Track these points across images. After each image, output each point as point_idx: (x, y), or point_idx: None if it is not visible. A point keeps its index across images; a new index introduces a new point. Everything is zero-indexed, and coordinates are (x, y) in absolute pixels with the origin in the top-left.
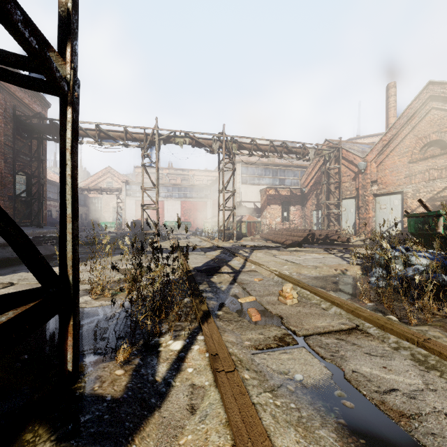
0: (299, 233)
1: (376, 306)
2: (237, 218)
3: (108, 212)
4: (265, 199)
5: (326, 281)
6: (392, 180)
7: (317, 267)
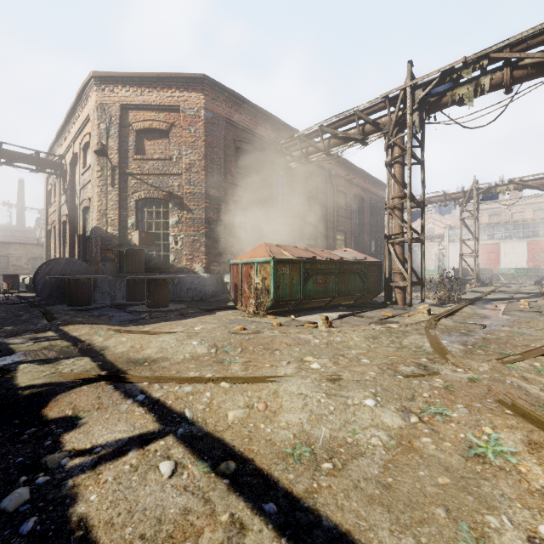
0: None
1: None
2: None
3: (429, 260)
4: None
5: None
6: None
7: None
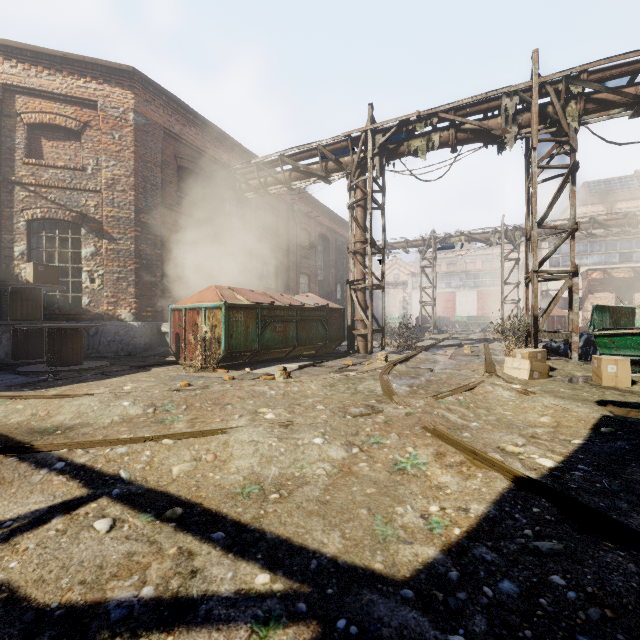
0: None
1: None
2: None
3: (395, 307)
4: (585, 285)
5: None
6: None
7: None
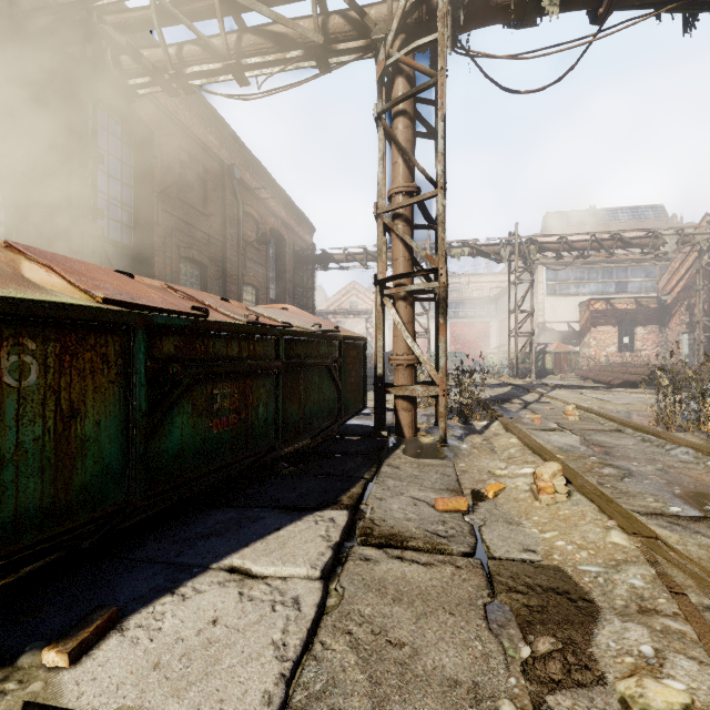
0: (640, 369)
1: (659, 428)
2: (538, 348)
3: None
4: (587, 317)
5: (629, 414)
6: None
7: (629, 404)
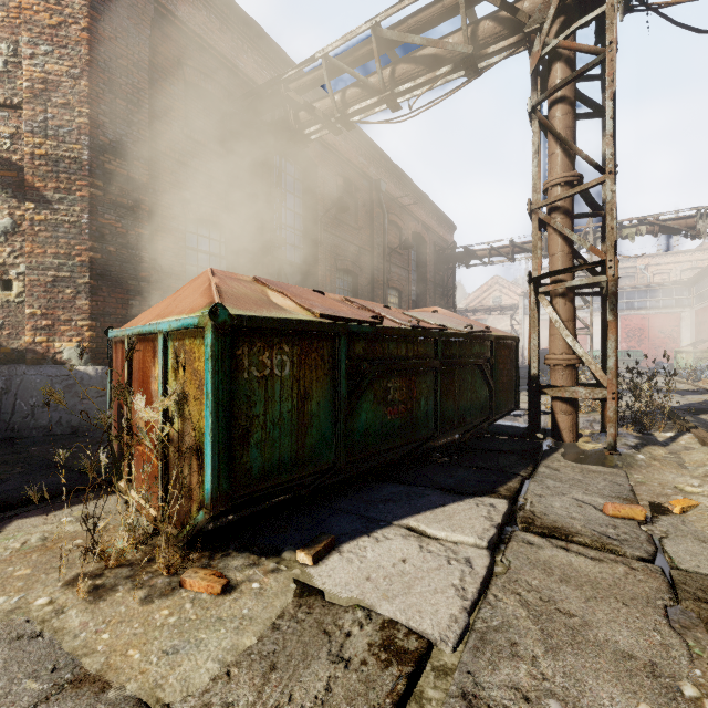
0: None
1: None
2: None
3: None
4: None
5: None
6: None
7: None
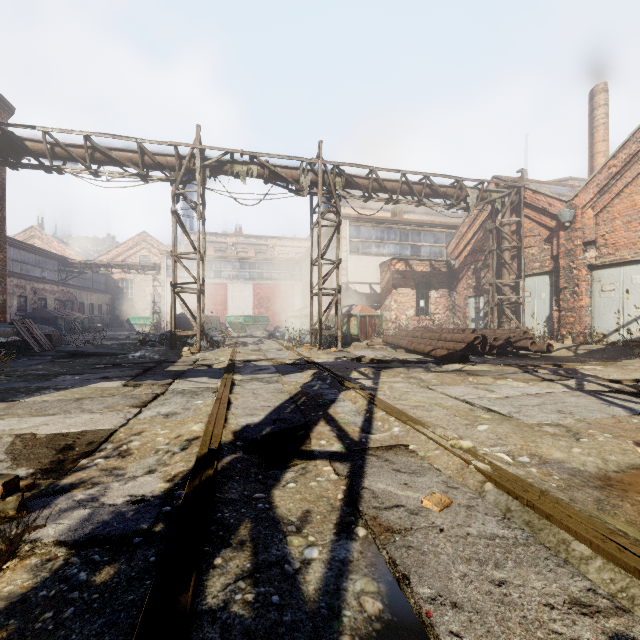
0: (458, 336)
1: None
2: (343, 310)
3: (143, 302)
4: (388, 278)
5: None
6: (628, 238)
7: (571, 430)
